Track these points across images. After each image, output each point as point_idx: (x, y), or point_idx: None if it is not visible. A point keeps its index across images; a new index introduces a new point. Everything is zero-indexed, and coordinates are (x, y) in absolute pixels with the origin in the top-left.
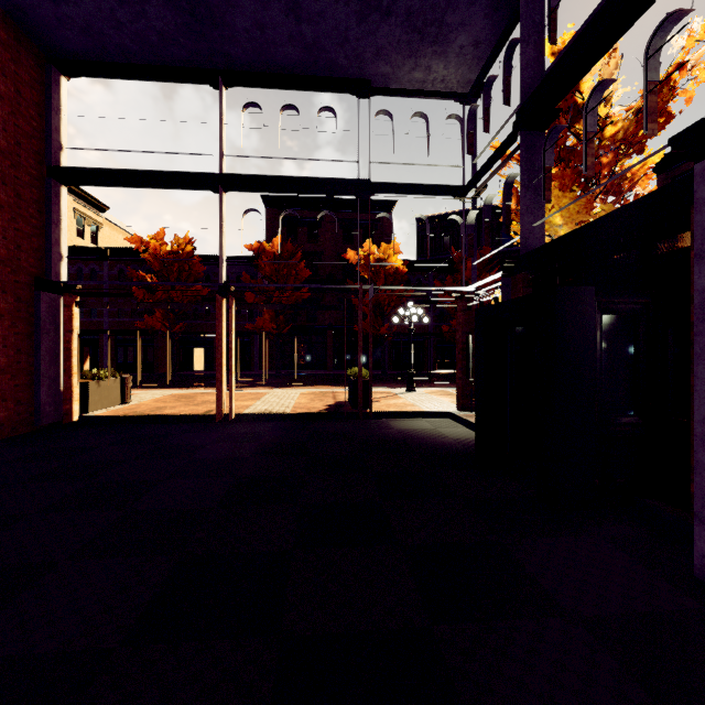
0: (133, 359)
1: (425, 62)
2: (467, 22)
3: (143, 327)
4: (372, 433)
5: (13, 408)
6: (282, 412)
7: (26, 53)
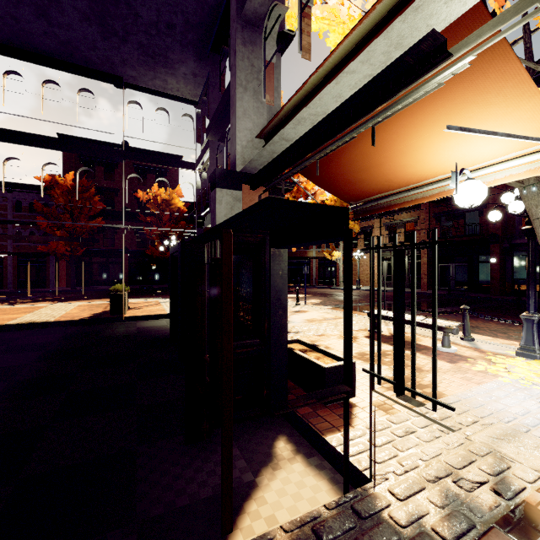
0: None
1: (162, 76)
2: (184, 61)
3: None
4: (116, 331)
5: None
6: (45, 321)
7: None
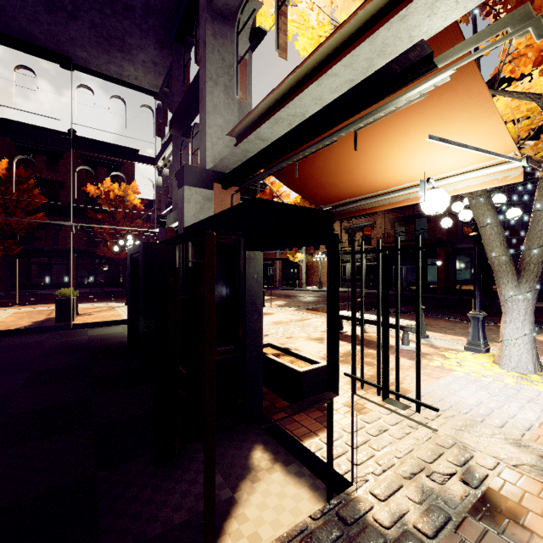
0: None
1: (118, 61)
2: (143, 47)
3: None
4: (63, 341)
5: None
6: None
7: None
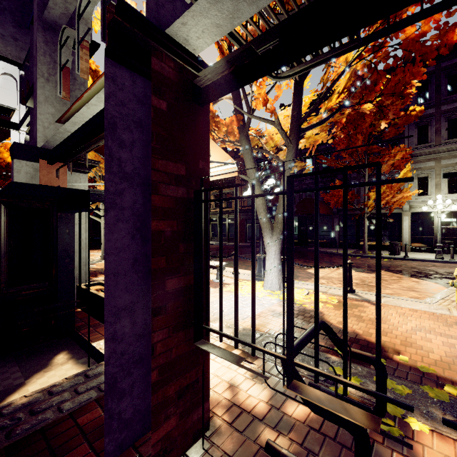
0: None
1: None
2: (0, 23)
3: None
4: None
5: None
6: None
7: None
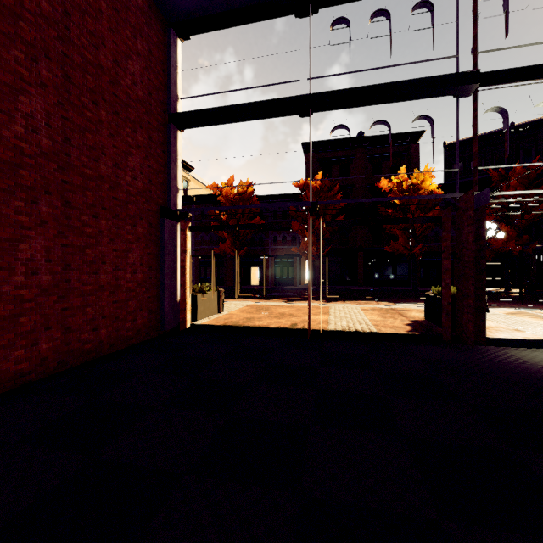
0: (210, 276)
1: None
2: None
3: (218, 252)
4: (510, 369)
5: (147, 316)
6: (369, 331)
7: (155, 19)
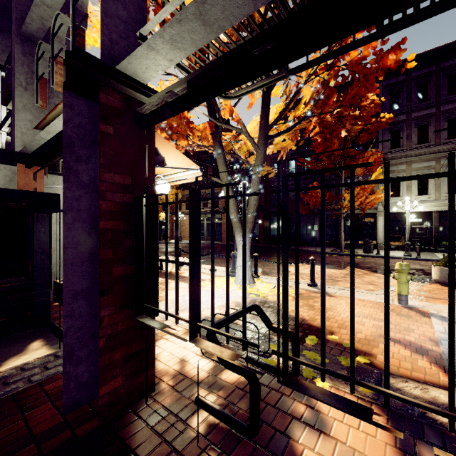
0: None
1: None
2: None
3: None
4: None
5: None
6: None
7: None
